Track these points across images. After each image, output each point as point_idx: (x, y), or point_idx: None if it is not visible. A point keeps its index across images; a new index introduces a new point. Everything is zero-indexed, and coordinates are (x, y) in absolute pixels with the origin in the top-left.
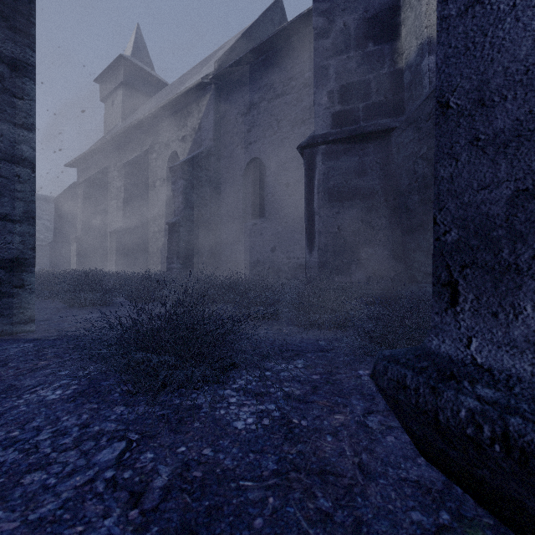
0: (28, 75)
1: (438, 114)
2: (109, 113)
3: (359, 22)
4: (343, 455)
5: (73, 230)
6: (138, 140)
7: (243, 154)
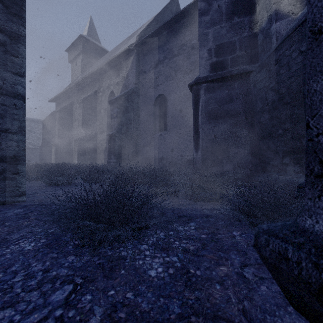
0: (21, 42)
1: (311, 41)
2: (74, 69)
3: (228, 4)
4: (229, 301)
5: (53, 139)
6: (90, 85)
7: (153, 92)
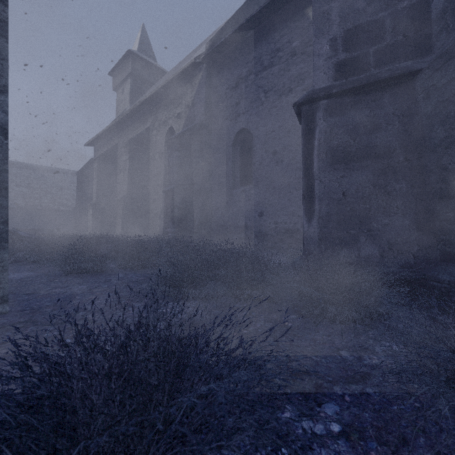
0: None
1: None
2: (120, 100)
3: None
4: None
5: (91, 198)
6: (141, 119)
7: (232, 125)
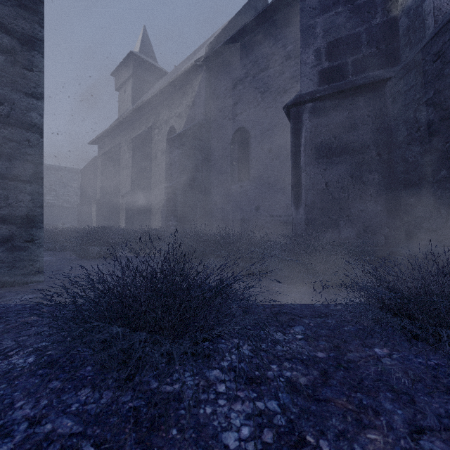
0: (36, 49)
1: None
2: (122, 100)
3: None
4: None
5: (94, 195)
6: (143, 119)
7: (230, 124)
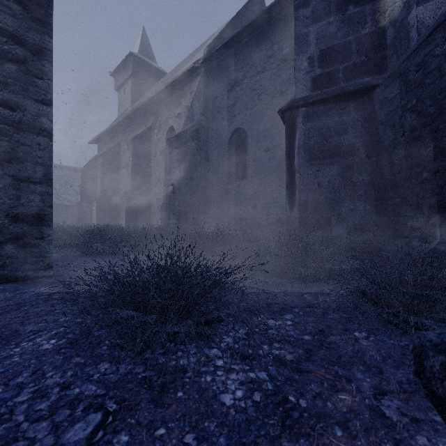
0: (46, 58)
1: None
2: (121, 100)
3: None
4: None
5: (94, 193)
6: (143, 119)
7: (228, 125)
